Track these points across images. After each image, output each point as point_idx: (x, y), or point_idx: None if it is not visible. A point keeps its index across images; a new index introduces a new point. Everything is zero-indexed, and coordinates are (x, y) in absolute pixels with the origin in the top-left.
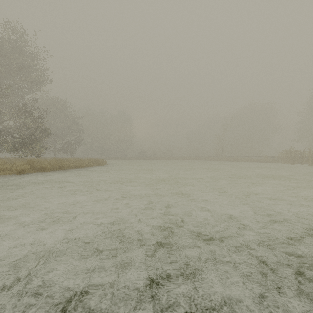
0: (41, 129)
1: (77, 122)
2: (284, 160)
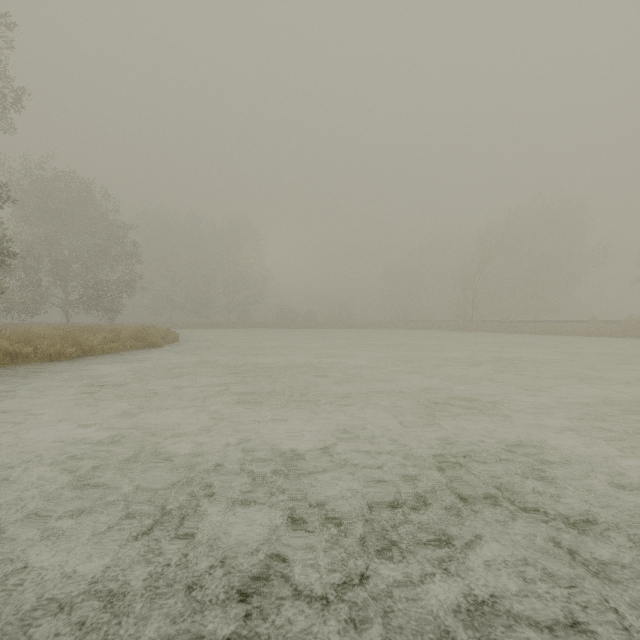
0: None
1: (123, 238)
2: None
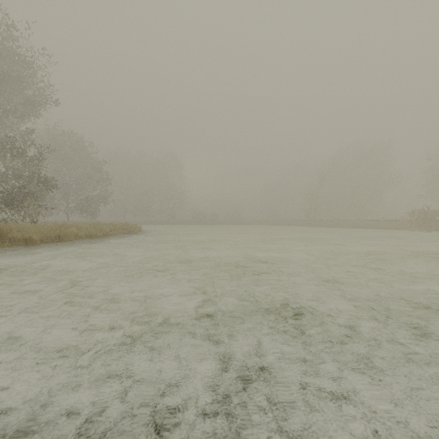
0: (38, 177)
1: (101, 169)
2: (415, 225)
